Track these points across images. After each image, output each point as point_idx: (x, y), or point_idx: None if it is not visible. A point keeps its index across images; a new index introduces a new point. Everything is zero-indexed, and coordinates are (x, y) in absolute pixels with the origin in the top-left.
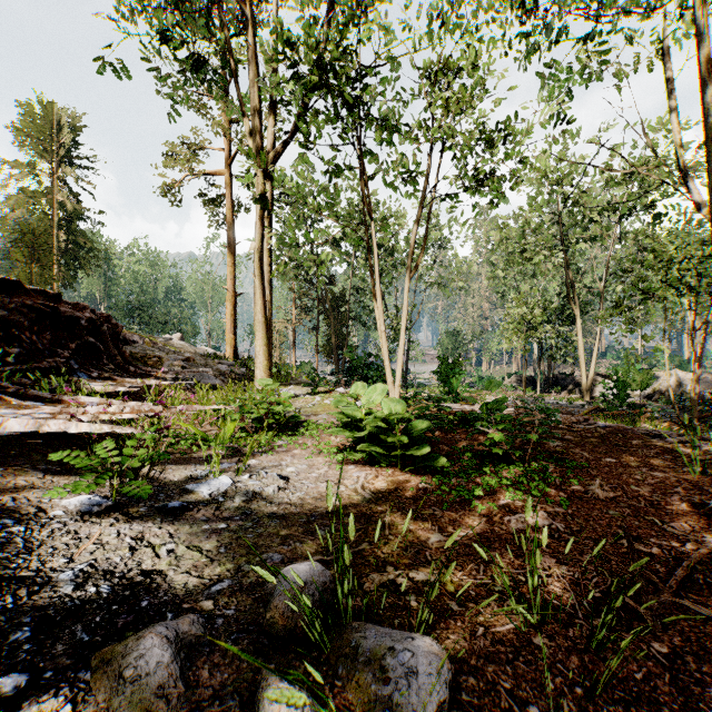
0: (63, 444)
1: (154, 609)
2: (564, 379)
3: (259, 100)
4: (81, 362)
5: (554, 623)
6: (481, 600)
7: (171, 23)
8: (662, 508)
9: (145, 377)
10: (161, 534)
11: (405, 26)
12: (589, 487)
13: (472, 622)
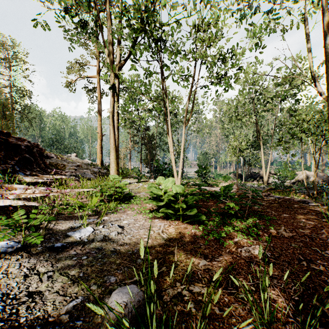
0: (3, 210)
1: (28, 323)
2: (255, 175)
3: (112, 39)
4: (21, 167)
5: (277, 321)
6: (231, 304)
7: (69, 2)
8: (318, 242)
9: (55, 174)
10: (47, 265)
11: (183, 4)
12: (278, 230)
13: (229, 322)
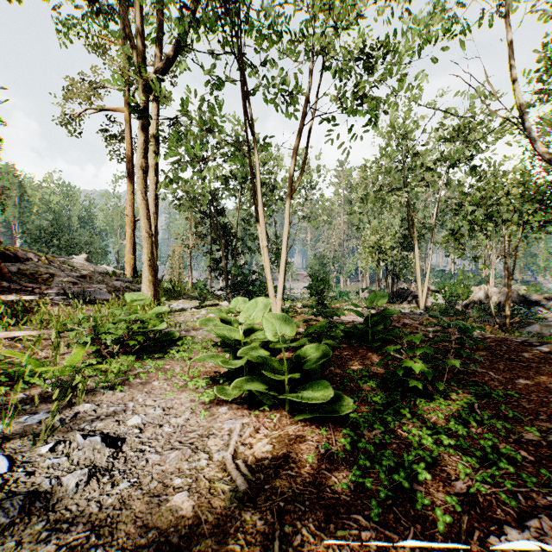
0: None
1: None
2: (404, 293)
3: (141, 14)
4: None
5: None
6: None
7: None
8: None
9: (16, 293)
10: None
11: None
12: (547, 437)
13: None
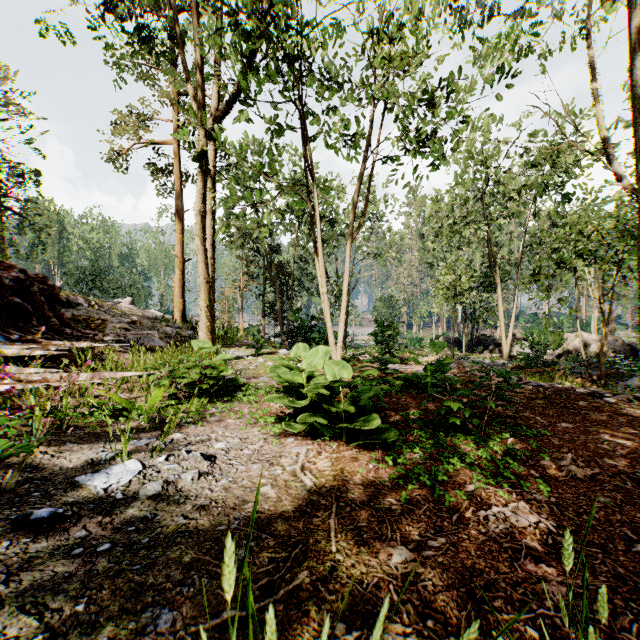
0: None
1: None
2: (485, 340)
3: (200, 59)
4: (3, 323)
5: None
6: None
7: None
8: None
9: (80, 340)
10: None
11: None
12: (559, 462)
13: None
